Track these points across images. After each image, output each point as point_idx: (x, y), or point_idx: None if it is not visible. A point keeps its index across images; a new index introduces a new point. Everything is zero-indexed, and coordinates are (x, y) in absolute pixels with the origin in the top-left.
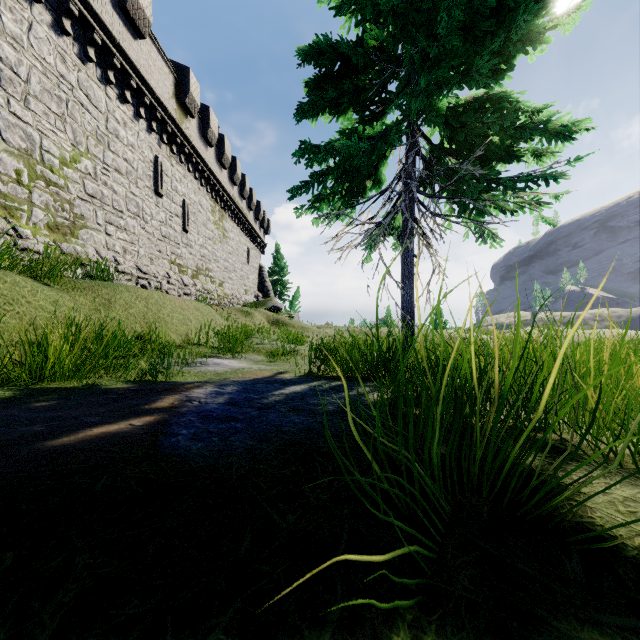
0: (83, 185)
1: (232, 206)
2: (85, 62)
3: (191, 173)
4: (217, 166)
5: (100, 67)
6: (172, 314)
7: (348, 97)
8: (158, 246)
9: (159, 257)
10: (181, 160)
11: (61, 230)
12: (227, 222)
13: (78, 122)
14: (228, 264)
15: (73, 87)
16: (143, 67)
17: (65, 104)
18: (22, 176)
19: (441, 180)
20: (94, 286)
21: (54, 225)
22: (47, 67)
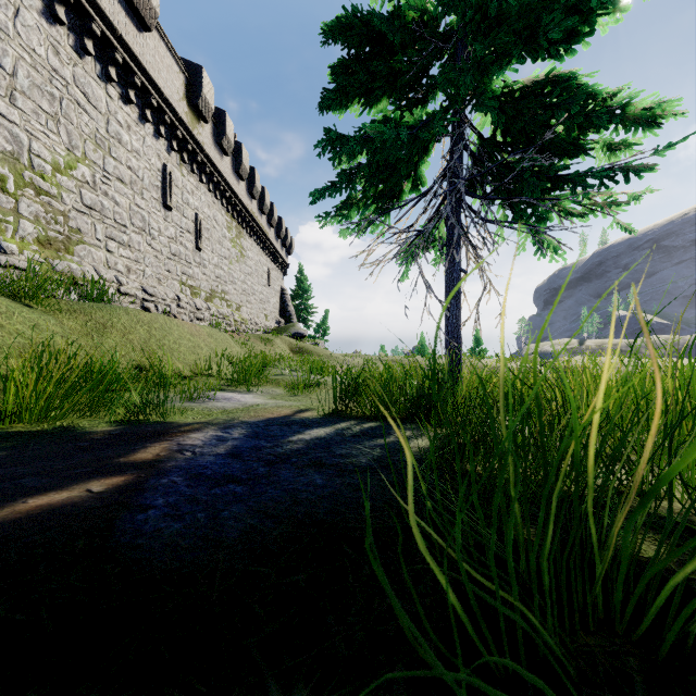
0: (80, 195)
1: (251, 222)
2: (82, 56)
3: (204, 184)
4: (234, 177)
5: (100, 62)
6: (179, 341)
7: (382, 81)
8: (167, 265)
9: (168, 277)
10: (193, 170)
11: (54, 245)
12: (245, 240)
13: (74, 123)
14: (246, 286)
15: (68, 83)
16: (149, 64)
17: (58, 102)
18: (7, 183)
19: (494, 179)
20: (87, 308)
21: (45, 240)
22: (37, 59)
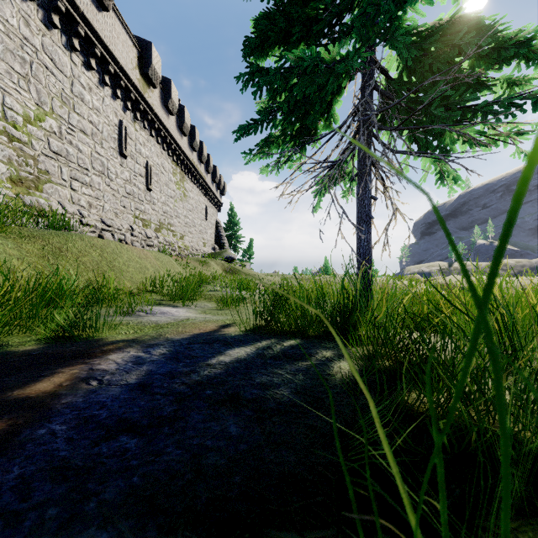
0: (48, 143)
1: (192, 169)
2: (50, 28)
3: (154, 138)
4: (178, 133)
5: (65, 34)
6: (128, 263)
7: (299, 27)
8: (123, 202)
9: (124, 212)
10: (144, 126)
11: (25, 184)
12: (187, 183)
13: (42, 83)
14: (188, 220)
15: (37, 50)
16: (107, 38)
17: (29, 65)
18: None
19: (402, 114)
20: (46, 235)
21: (17, 179)
22: (10, 28)
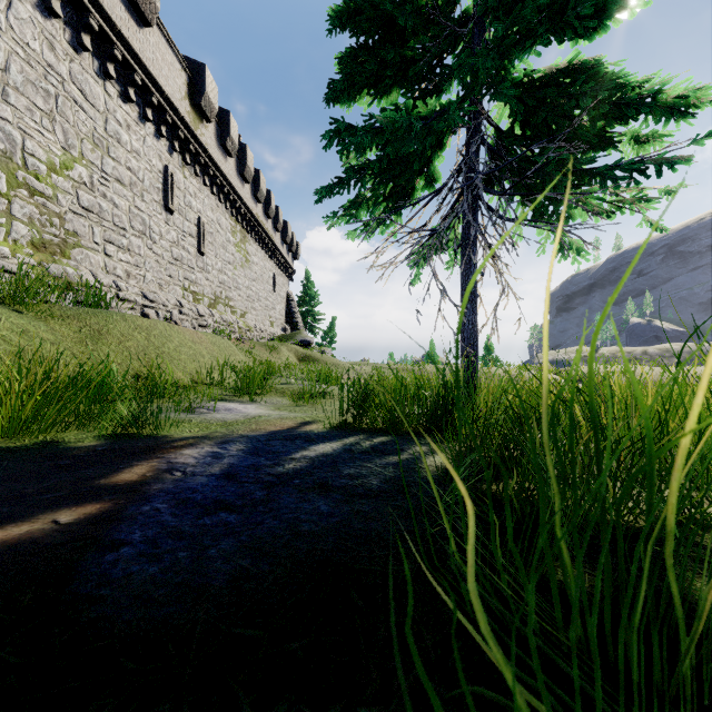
0: (76, 196)
1: (256, 226)
2: (79, 51)
3: (208, 187)
4: (238, 180)
5: (98, 58)
6: (180, 348)
7: (393, 70)
8: (168, 270)
9: (170, 283)
10: (196, 171)
11: (49, 249)
12: (250, 244)
13: (70, 122)
14: (251, 292)
15: (64, 80)
16: (150, 61)
17: (54, 99)
18: None
19: (513, 175)
20: (81, 314)
21: (40, 243)
22: (31, 54)
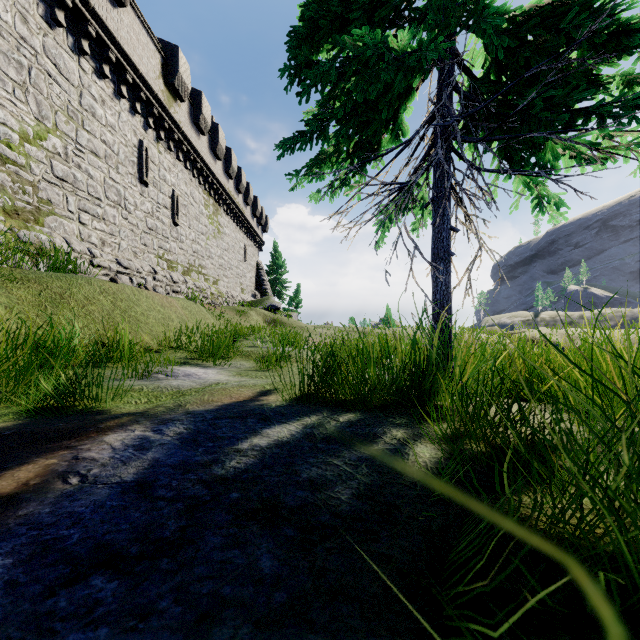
0: (50, 166)
1: (227, 200)
2: (53, 26)
3: (182, 162)
4: (211, 157)
5: (72, 35)
6: (148, 312)
7: (359, 12)
8: (143, 239)
9: (144, 251)
10: (170, 147)
11: (21, 216)
12: (222, 217)
13: (44, 94)
14: (223, 261)
15: (37, 53)
16: (124, 40)
17: (27, 71)
18: None
19: (490, 122)
20: (44, 277)
21: (12, 209)
22: (3, 25)
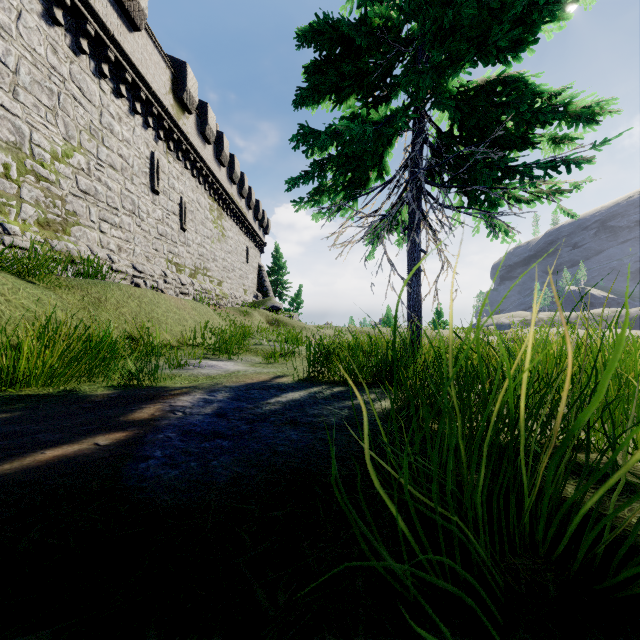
0: (76, 181)
1: (231, 205)
2: (78, 54)
3: (189, 170)
4: (215, 164)
5: (94, 60)
6: (167, 314)
7: (350, 81)
8: (154, 244)
9: (156, 256)
10: (178, 157)
11: (52, 227)
12: (226, 221)
13: (70, 116)
14: (227, 263)
15: (65, 79)
16: (139, 61)
17: (56, 97)
18: (10, 170)
19: (450, 169)
20: (83, 284)
21: (45, 222)
22: (37, 58)
